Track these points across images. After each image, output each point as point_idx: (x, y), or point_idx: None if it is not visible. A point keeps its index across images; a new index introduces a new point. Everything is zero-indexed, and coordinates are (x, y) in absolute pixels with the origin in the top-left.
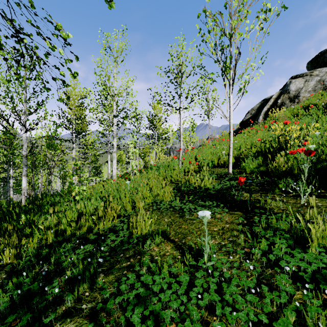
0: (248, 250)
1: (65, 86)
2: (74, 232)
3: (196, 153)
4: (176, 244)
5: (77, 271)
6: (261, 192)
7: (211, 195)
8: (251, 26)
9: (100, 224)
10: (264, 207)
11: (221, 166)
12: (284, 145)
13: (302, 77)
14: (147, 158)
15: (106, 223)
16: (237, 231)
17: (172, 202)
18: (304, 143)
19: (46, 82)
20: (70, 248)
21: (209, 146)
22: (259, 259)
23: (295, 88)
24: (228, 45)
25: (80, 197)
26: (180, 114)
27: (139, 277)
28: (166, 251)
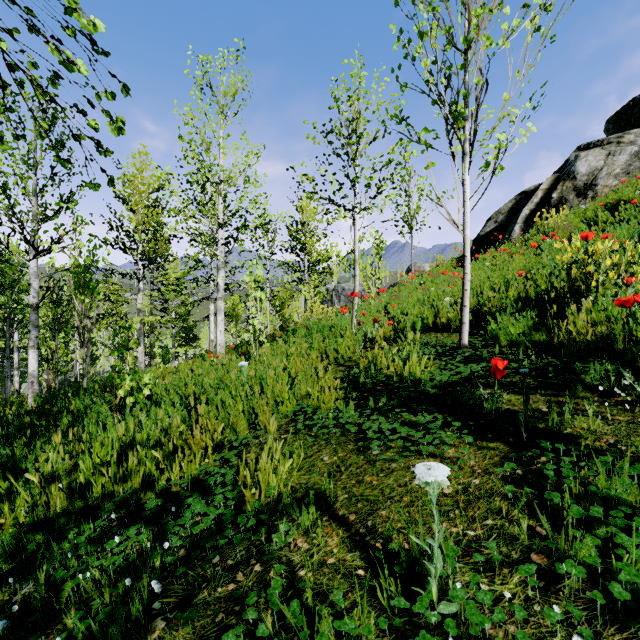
0: (542, 560)
1: (102, 153)
2: (111, 488)
3: (386, 300)
4: (352, 531)
5: (102, 606)
6: (542, 391)
7: (428, 399)
8: (515, 20)
9: (174, 469)
10: (559, 431)
11: (442, 329)
12: (581, 286)
13: (601, 148)
14: (287, 311)
15: (187, 466)
16: (503, 499)
17: (341, 414)
18: (627, 281)
19: (60, 145)
20: (95, 534)
21: (412, 287)
22: (578, 591)
23: (586, 168)
24: (462, 65)
25: (138, 400)
26: (354, 220)
27: (255, 638)
28: (328, 554)
